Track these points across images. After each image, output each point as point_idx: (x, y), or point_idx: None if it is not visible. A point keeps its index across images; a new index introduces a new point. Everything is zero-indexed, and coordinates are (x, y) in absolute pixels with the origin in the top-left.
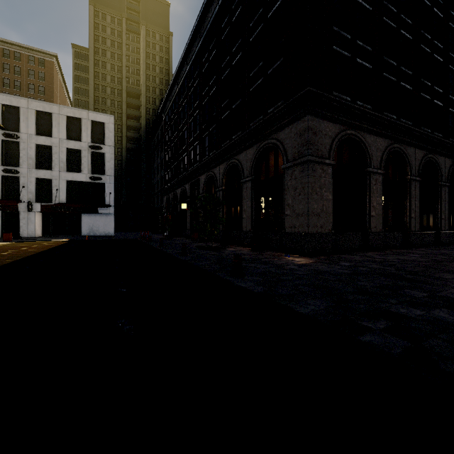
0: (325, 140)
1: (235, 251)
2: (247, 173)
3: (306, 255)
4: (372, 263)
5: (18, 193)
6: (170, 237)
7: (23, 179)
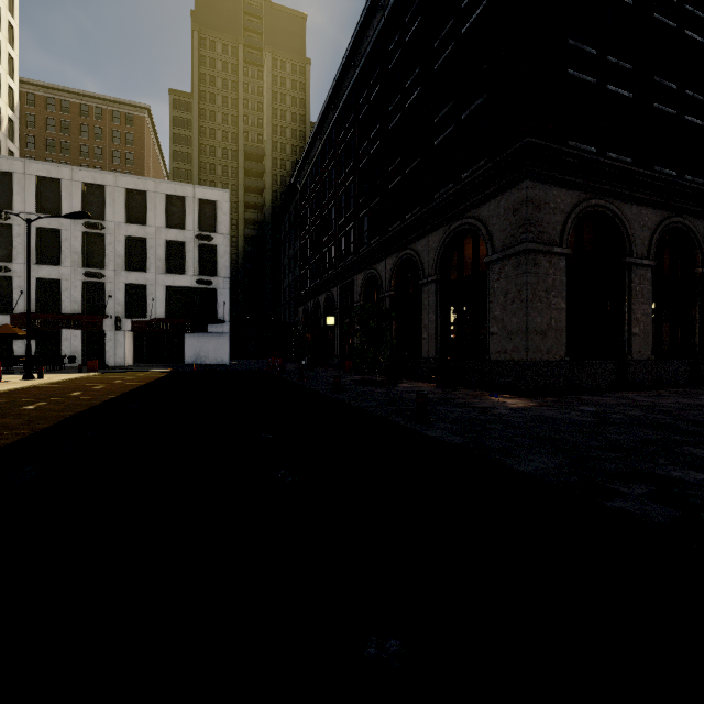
0: (555, 216)
1: (411, 388)
2: (429, 270)
3: (524, 395)
4: (632, 408)
5: (103, 305)
6: (310, 367)
7: (109, 285)
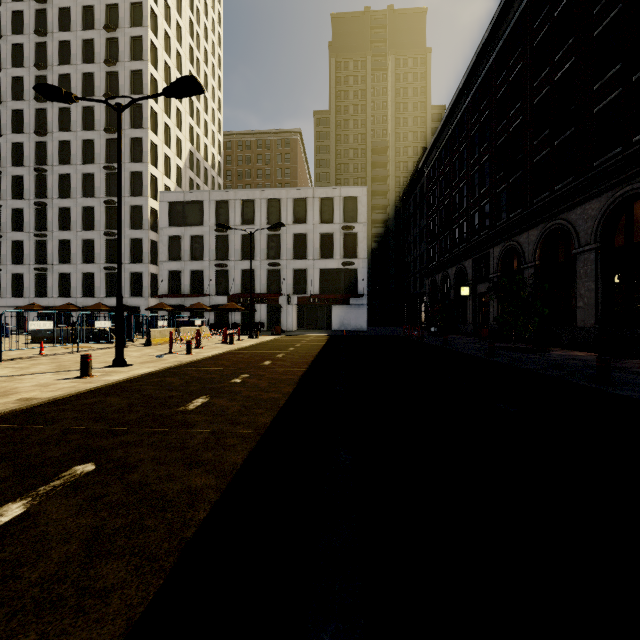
0: None
1: (568, 356)
2: (585, 239)
3: None
4: None
5: (279, 286)
6: (440, 334)
7: (283, 271)
